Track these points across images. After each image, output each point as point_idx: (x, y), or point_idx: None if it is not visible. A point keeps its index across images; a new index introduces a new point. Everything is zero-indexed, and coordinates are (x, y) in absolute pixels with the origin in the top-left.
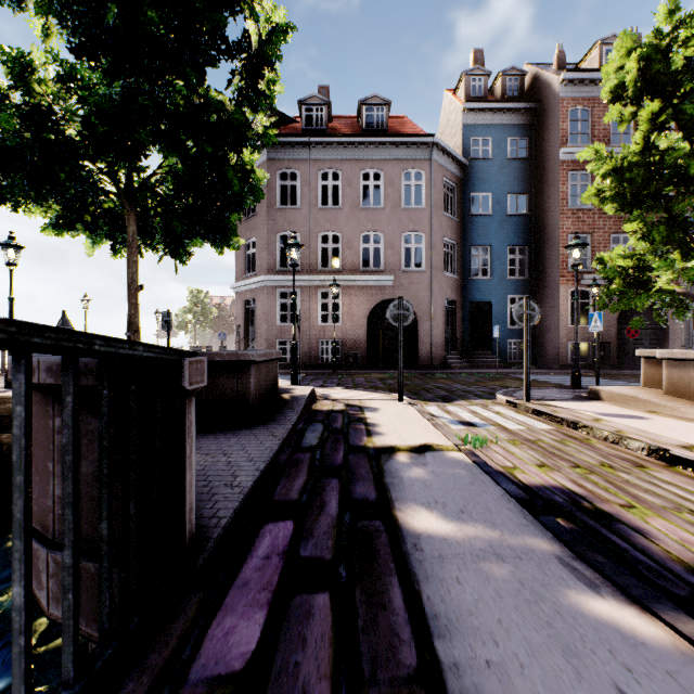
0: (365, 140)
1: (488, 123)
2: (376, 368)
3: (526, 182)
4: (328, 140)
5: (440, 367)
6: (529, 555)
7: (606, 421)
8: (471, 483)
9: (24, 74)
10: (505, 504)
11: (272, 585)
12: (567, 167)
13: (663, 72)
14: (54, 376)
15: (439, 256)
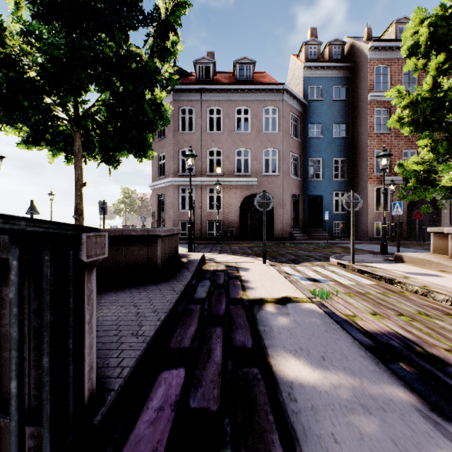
0: (238, 87)
1: (320, 76)
2: (246, 239)
3: (345, 116)
4: (213, 87)
5: (288, 239)
6: (391, 406)
7: (413, 278)
8: (325, 330)
9: None
10: (357, 351)
11: (162, 444)
12: (373, 105)
13: (446, 34)
14: None
15: (288, 165)
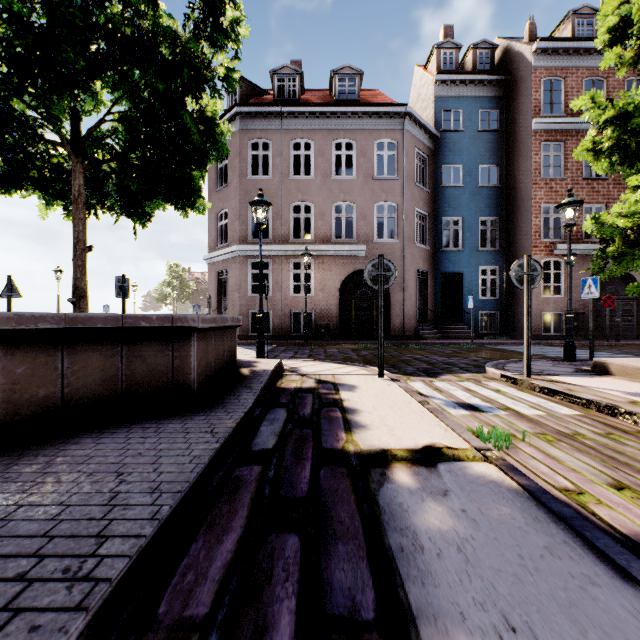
0: (338, 109)
1: (459, 95)
2: (349, 338)
3: (497, 154)
4: (300, 109)
5: (413, 337)
6: None
7: None
8: (548, 548)
9: None
10: None
11: None
12: (540, 137)
13: None
14: None
15: (412, 227)
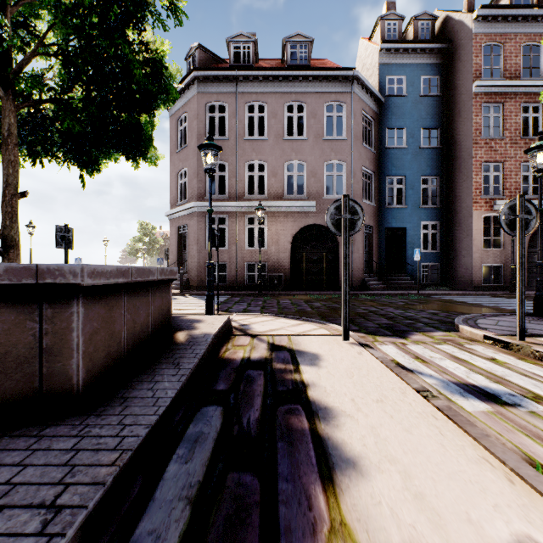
0: (290, 73)
1: (402, 62)
2: (300, 289)
3: (438, 117)
4: (254, 73)
5: (360, 288)
6: None
7: None
8: None
9: None
10: None
11: None
12: (480, 99)
13: None
14: None
15: (359, 184)
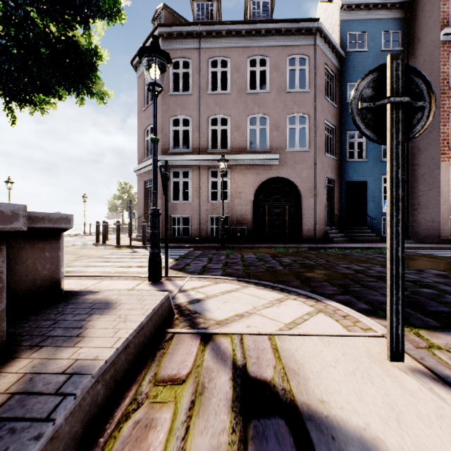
0: (252, 27)
1: (363, 18)
2: (262, 241)
3: None
4: (217, 28)
5: (323, 241)
6: None
7: None
8: None
9: None
10: None
11: None
12: (448, 48)
13: None
14: None
15: (321, 137)
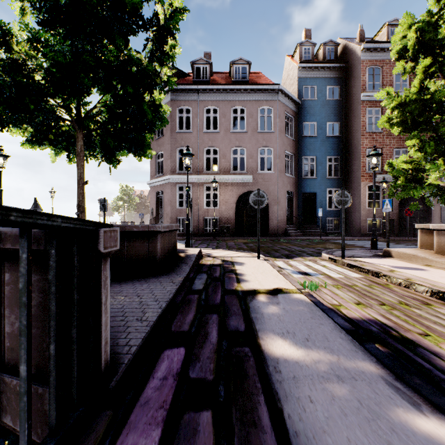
0: (234, 87)
1: (314, 76)
2: (242, 236)
3: (339, 115)
4: (210, 87)
5: (283, 235)
6: (361, 376)
7: (398, 271)
8: (311, 317)
9: (5, 38)
10: (338, 334)
11: (167, 403)
12: (366, 105)
13: (432, 39)
14: (2, 242)
15: (282, 163)
